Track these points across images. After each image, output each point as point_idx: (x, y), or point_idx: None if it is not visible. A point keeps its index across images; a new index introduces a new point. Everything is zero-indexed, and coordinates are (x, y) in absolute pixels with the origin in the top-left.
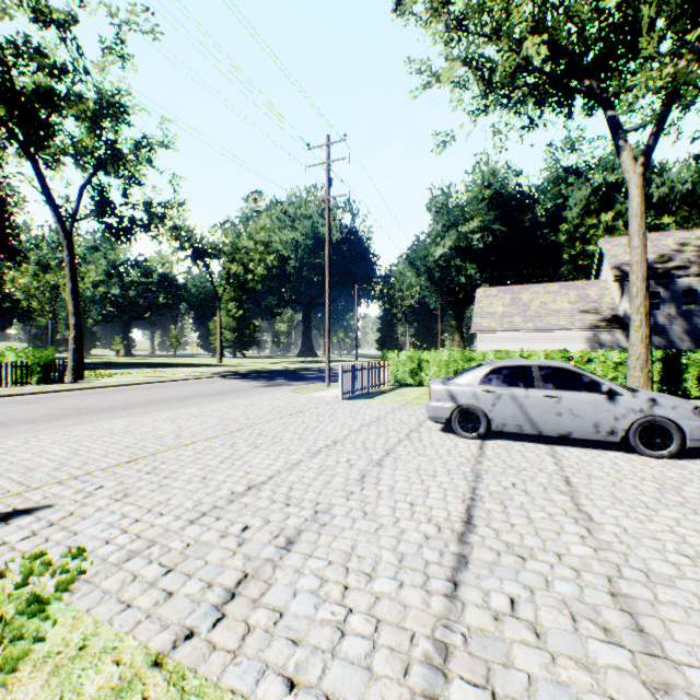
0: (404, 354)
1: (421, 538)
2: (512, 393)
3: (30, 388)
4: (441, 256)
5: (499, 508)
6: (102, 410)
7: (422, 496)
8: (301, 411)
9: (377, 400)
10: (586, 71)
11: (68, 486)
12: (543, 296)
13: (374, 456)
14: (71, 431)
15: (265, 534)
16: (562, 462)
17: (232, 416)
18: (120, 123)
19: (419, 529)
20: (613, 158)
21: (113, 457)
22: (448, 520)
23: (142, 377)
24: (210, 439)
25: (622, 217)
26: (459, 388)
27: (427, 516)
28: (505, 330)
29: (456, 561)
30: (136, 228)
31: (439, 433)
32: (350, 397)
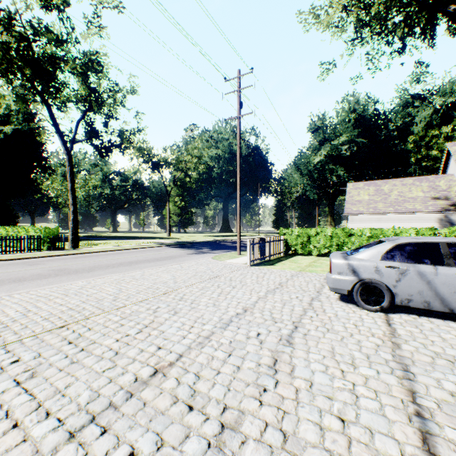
0: (296, 231)
1: None
2: (419, 269)
3: (40, 253)
4: (318, 162)
5: None
6: (74, 272)
7: (351, 403)
8: (217, 276)
9: (277, 267)
10: None
11: None
12: (400, 188)
13: (283, 330)
14: (39, 290)
15: None
16: None
17: (163, 279)
18: (98, 73)
19: None
20: (451, 85)
21: (51, 321)
22: None
23: (115, 246)
24: (139, 302)
25: None
26: (361, 263)
27: (371, 454)
28: (371, 213)
29: None
30: (111, 146)
31: (339, 303)
32: (256, 264)
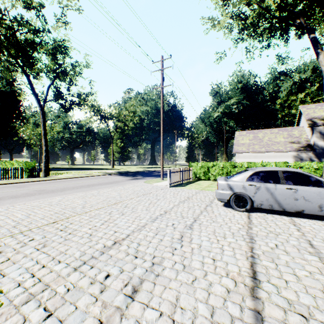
0: (200, 164)
1: (224, 292)
2: (266, 186)
3: (23, 180)
4: (216, 116)
5: (272, 265)
6: (51, 191)
7: (219, 253)
8: (148, 193)
9: (187, 187)
10: (298, 14)
11: (15, 238)
12: (269, 135)
13: (187, 222)
14: (31, 203)
15: (119, 282)
16: (302, 229)
17: (113, 195)
18: (64, 54)
19: (221, 283)
20: (304, 66)
21: (46, 219)
22: (240, 275)
23: (75, 175)
24: (99, 209)
25: (309, 95)
26: (235, 183)
27: (225, 271)
28: (250, 152)
29: (254, 318)
30: (73, 105)
31: (222, 207)
32: (173, 185)
